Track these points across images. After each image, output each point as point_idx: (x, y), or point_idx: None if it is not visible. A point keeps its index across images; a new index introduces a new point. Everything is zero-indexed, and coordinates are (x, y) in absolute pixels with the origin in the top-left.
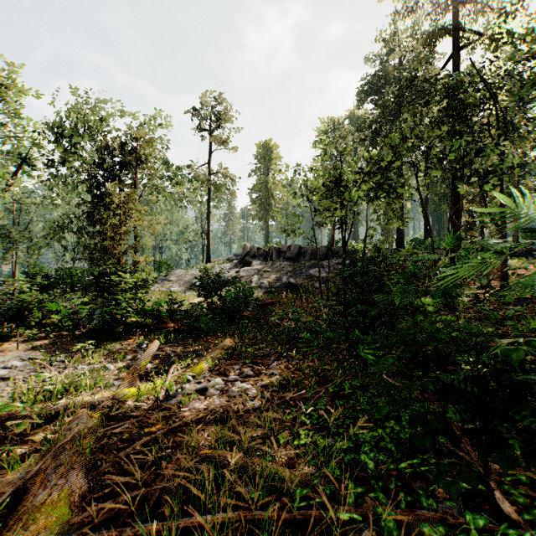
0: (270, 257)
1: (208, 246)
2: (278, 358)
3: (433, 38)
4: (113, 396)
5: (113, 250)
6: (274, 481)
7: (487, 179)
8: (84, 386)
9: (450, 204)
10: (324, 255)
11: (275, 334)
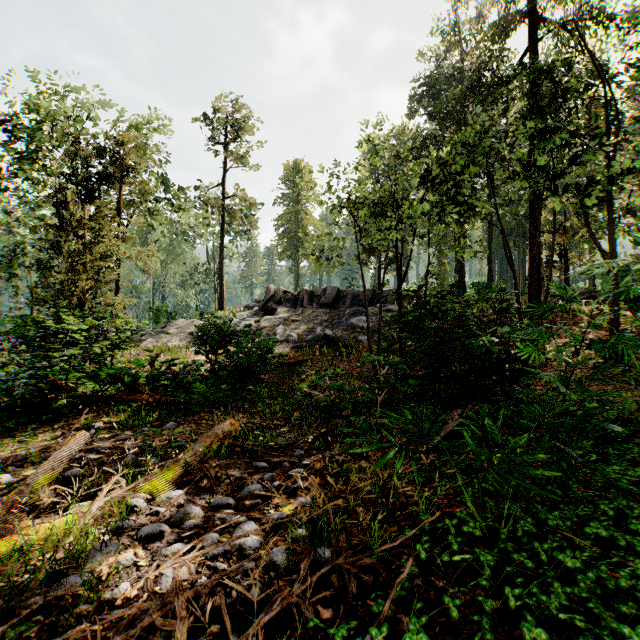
0: (300, 303)
1: (220, 290)
2: (308, 451)
3: (507, 23)
4: None
5: (72, 287)
6: None
7: (594, 190)
8: None
9: (516, 242)
10: (369, 300)
11: (304, 408)
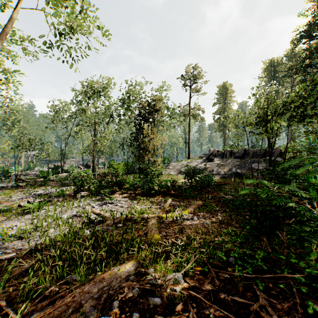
0: (225, 156)
1: (188, 149)
2: (222, 212)
3: None
4: (158, 216)
5: (147, 156)
6: (211, 241)
7: None
8: (147, 212)
9: None
10: (262, 154)
11: (223, 201)
